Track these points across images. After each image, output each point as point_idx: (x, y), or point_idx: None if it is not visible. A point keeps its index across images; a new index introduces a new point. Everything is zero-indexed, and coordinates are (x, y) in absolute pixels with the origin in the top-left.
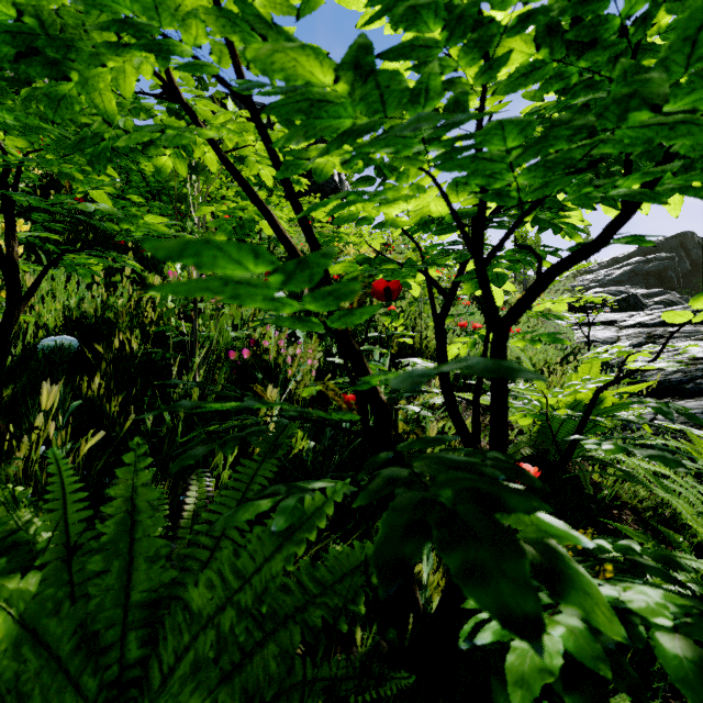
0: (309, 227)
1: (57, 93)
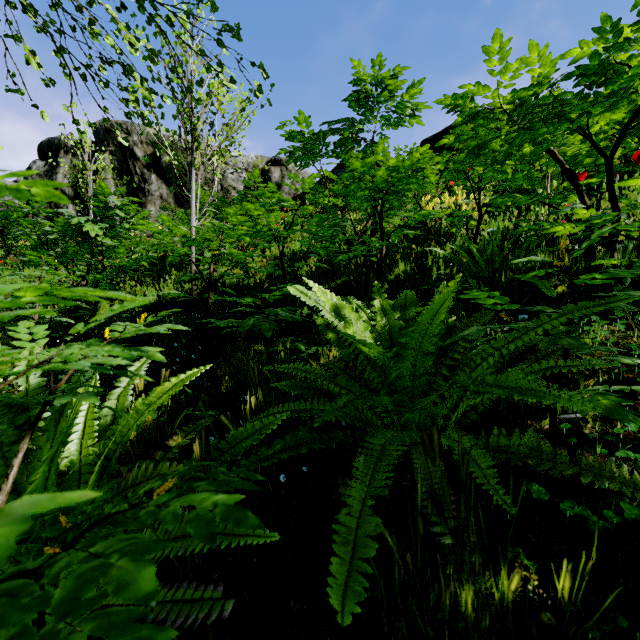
0: (552, 154)
1: (486, 153)
